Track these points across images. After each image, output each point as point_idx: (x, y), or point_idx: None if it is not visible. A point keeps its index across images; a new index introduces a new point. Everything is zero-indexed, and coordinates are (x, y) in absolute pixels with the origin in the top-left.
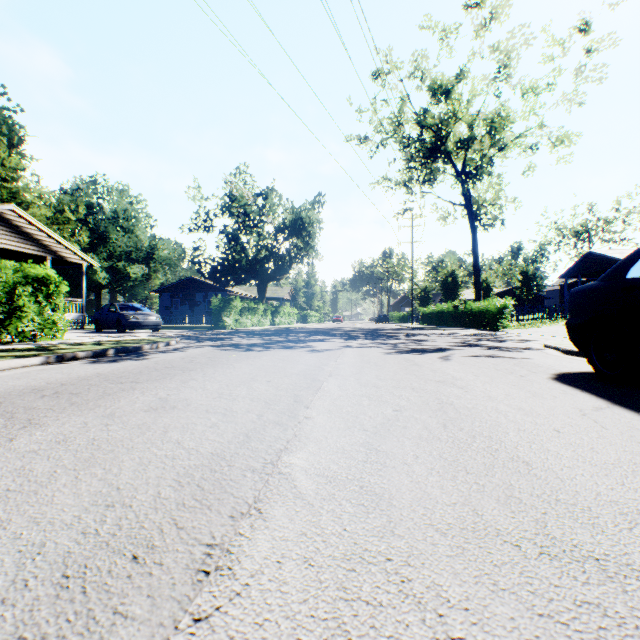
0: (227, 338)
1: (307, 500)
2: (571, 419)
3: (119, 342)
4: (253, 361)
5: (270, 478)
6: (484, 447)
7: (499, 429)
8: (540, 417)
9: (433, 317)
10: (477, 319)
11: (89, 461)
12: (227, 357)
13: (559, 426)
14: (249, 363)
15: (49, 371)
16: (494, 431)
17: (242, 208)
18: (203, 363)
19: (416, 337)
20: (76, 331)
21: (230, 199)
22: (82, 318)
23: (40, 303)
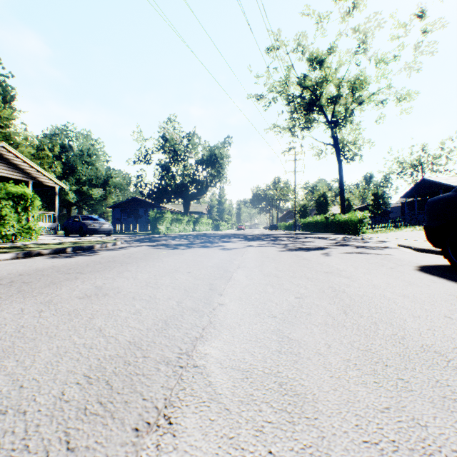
0: (160, 240)
1: (223, 404)
2: (455, 306)
3: (78, 243)
4: (178, 256)
5: (184, 373)
6: (390, 335)
7: (395, 316)
8: (426, 304)
9: (310, 226)
10: (343, 227)
11: (6, 351)
12: (158, 253)
13: (448, 312)
14: (174, 258)
15: (15, 264)
16: (392, 318)
17: (172, 147)
18: (138, 258)
19: (300, 239)
20: (50, 235)
21: (163, 140)
22: (55, 226)
23: (19, 213)
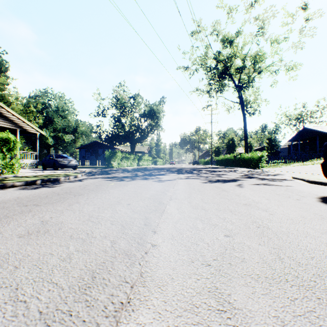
0: (112, 173)
1: None
2: None
3: (48, 175)
4: (122, 188)
5: None
6: None
7: None
8: None
9: (222, 162)
10: (247, 163)
11: None
12: (107, 185)
13: None
14: (119, 189)
15: None
16: None
17: (122, 104)
18: (91, 189)
19: (216, 172)
20: (32, 169)
21: (116, 99)
22: (36, 162)
23: (4, 153)
